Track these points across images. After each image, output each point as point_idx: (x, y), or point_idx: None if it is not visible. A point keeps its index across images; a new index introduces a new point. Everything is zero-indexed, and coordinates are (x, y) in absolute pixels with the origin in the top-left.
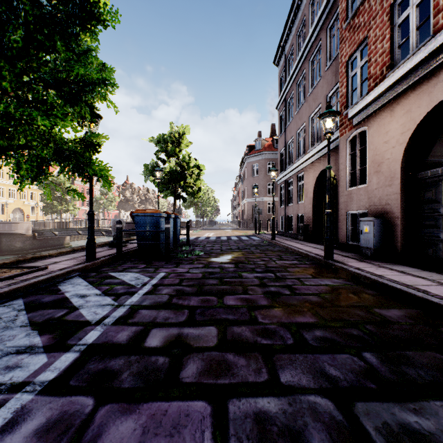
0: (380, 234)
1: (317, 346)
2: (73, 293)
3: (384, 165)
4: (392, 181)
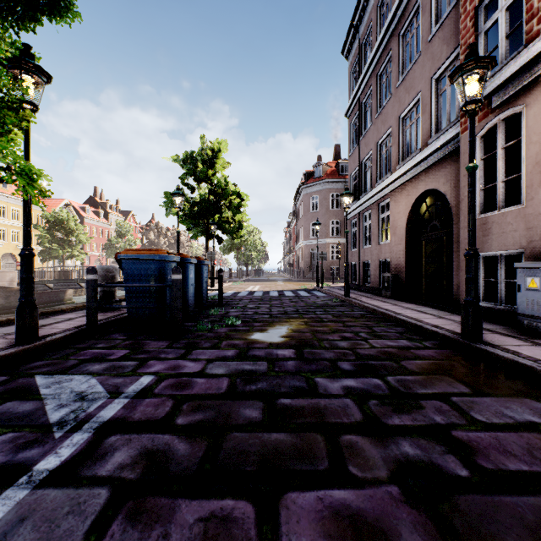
0: None
1: None
2: None
3: None
4: None
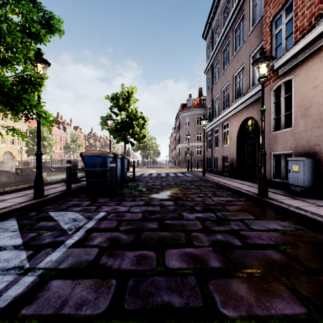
0: (310, 173)
1: None
2: None
3: (313, 108)
4: (322, 123)
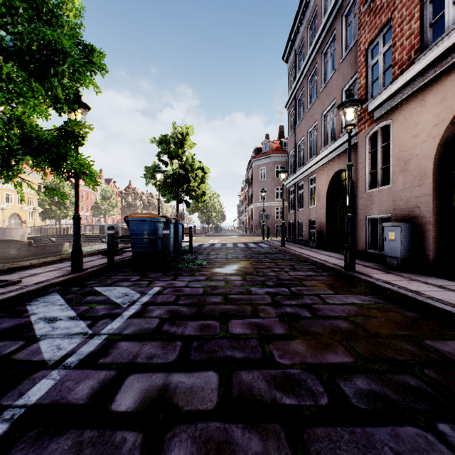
0: (408, 241)
1: (365, 409)
2: (40, 316)
3: (412, 162)
4: (422, 181)
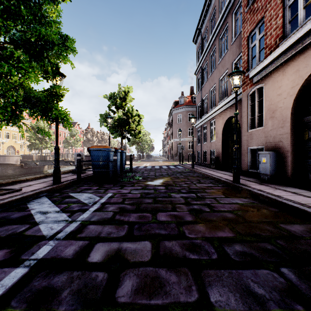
0: (274, 164)
1: (239, 261)
2: (37, 210)
3: (277, 112)
4: (283, 124)
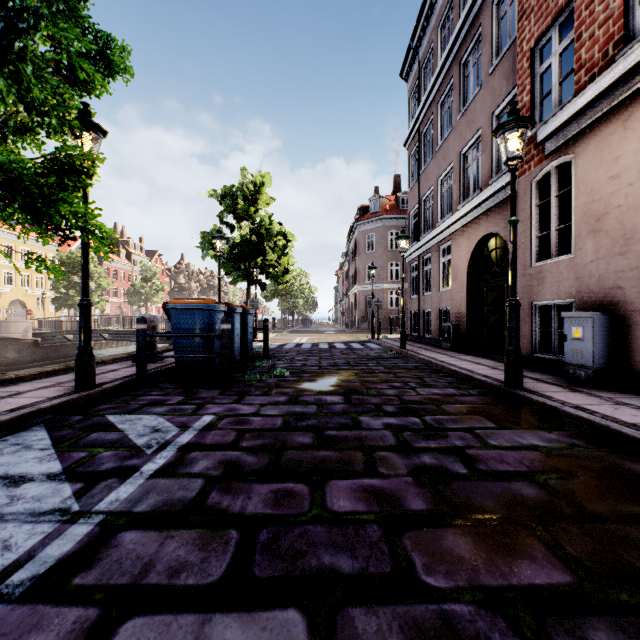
0: (604, 341)
1: None
2: None
3: (610, 218)
4: (627, 246)
